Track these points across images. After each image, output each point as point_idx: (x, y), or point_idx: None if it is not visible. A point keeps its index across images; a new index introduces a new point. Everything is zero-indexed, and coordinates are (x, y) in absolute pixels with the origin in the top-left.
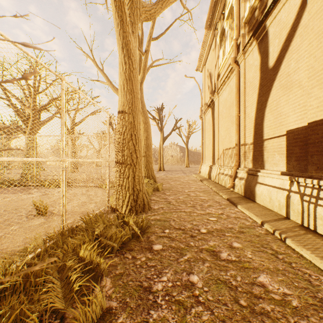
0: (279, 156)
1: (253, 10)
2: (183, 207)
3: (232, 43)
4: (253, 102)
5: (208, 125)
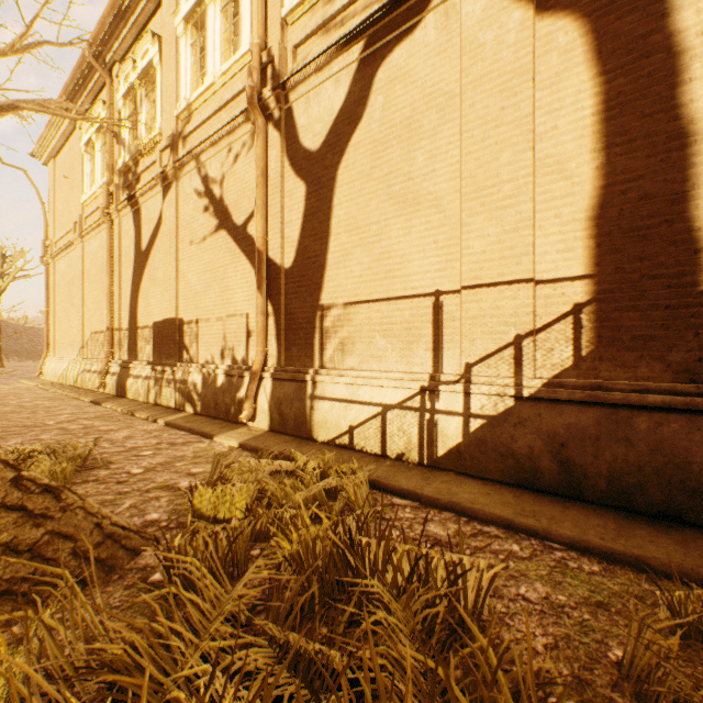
0: (149, 346)
1: (129, 167)
2: (16, 415)
3: (105, 180)
4: (129, 279)
5: (64, 282)
